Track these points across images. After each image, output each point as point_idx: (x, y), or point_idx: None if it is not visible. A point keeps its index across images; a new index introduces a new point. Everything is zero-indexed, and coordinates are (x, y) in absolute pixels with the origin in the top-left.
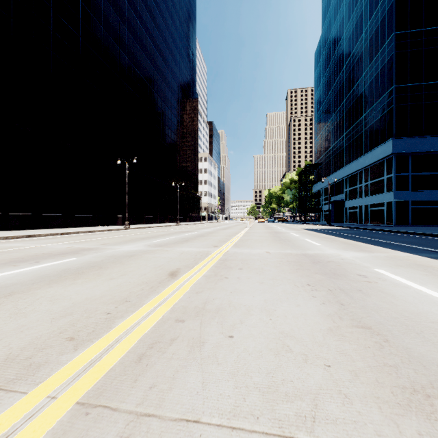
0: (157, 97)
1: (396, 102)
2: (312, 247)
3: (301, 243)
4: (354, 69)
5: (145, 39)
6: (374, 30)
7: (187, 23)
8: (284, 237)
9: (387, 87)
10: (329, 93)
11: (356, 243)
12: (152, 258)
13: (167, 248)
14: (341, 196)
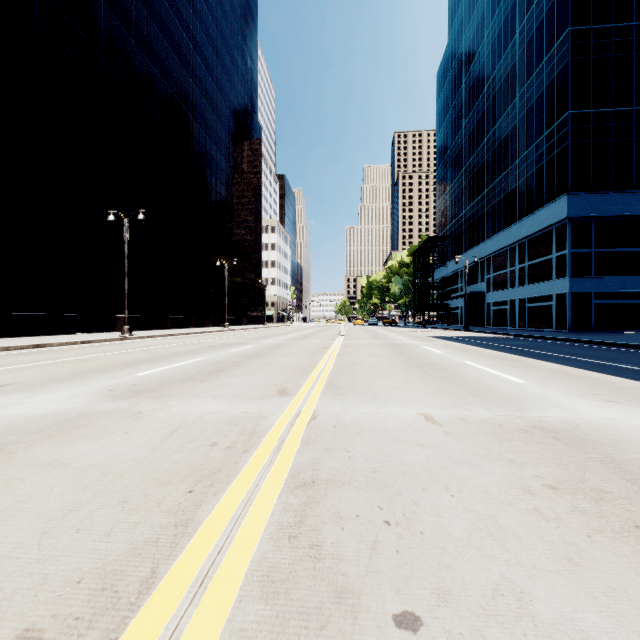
0: (190, 120)
1: (572, 137)
2: (517, 391)
3: (474, 375)
4: (501, 91)
5: (169, 19)
6: (535, 27)
7: (244, 11)
8: (422, 358)
9: (558, 115)
10: (460, 130)
11: (588, 373)
12: (28, 476)
13: (149, 401)
14: (480, 286)
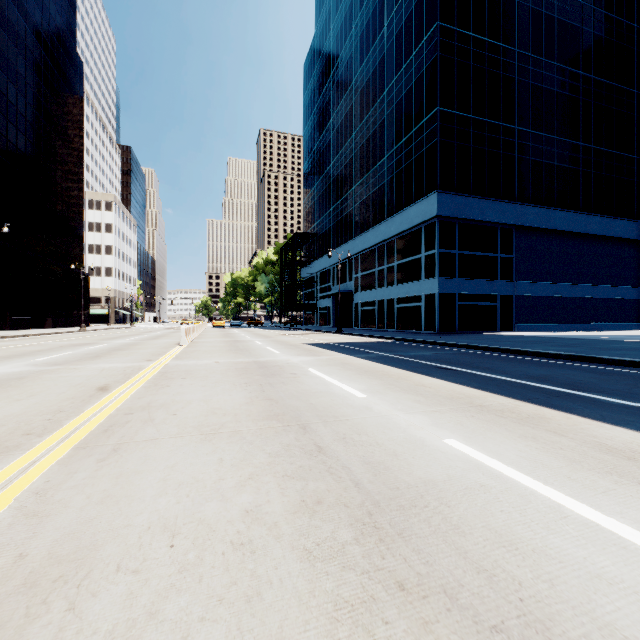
0: None
1: (441, 134)
2: None
3: None
4: (369, 84)
5: None
6: (404, 20)
7: None
8: (340, 437)
9: (427, 110)
10: (328, 124)
11: None
12: None
13: None
14: (349, 286)
